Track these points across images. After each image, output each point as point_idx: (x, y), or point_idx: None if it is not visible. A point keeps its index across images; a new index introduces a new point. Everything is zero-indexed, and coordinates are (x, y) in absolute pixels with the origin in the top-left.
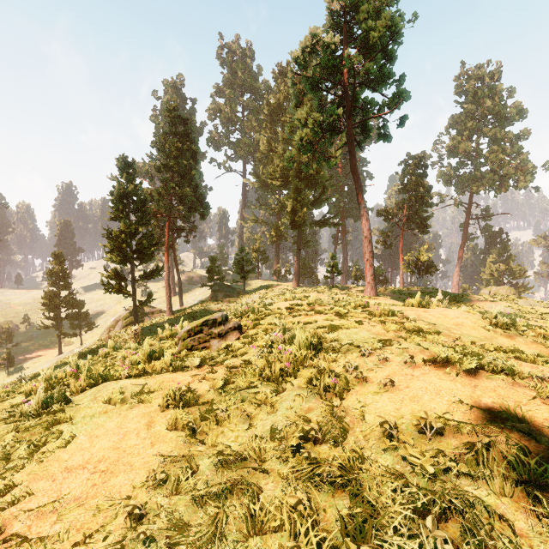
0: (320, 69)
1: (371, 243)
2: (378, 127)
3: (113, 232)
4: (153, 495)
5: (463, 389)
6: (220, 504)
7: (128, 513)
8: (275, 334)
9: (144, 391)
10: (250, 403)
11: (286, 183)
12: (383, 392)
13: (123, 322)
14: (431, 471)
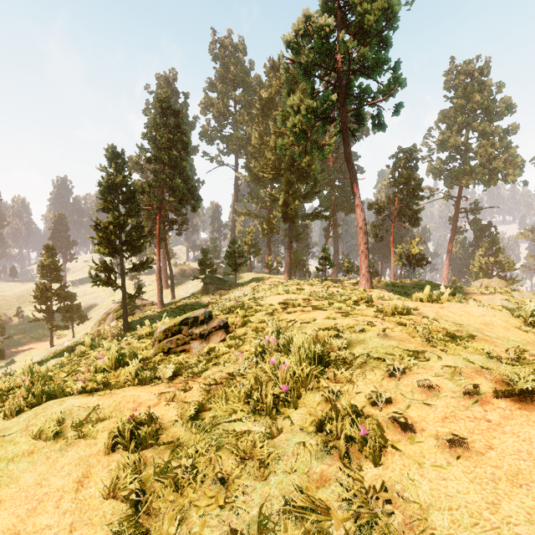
0: (313, 54)
1: (366, 234)
2: (373, 115)
3: (101, 224)
4: None
5: None
6: None
7: None
8: (267, 339)
9: (91, 418)
10: (230, 450)
11: (277, 176)
12: (449, 456)
13: (114, 315)
14: None
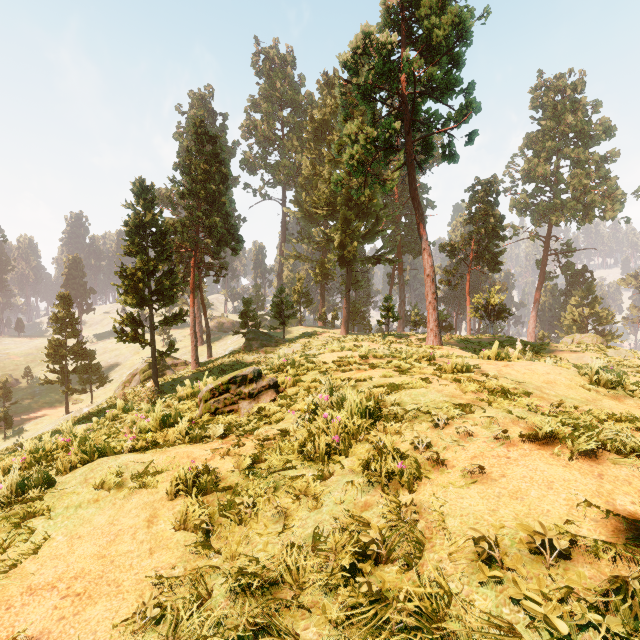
0: (374, 75)
1: (434, 282)
2: (443, 145)
3: (128, 270)
4: (140, 639)
5: (584, 479)
6: None
7: None
8: (320, 396)
9: (149, 471)
10: (286, 492)
11: (333, 212)
12: (469, 483)
13: (141, 377)
14: (565, 628)
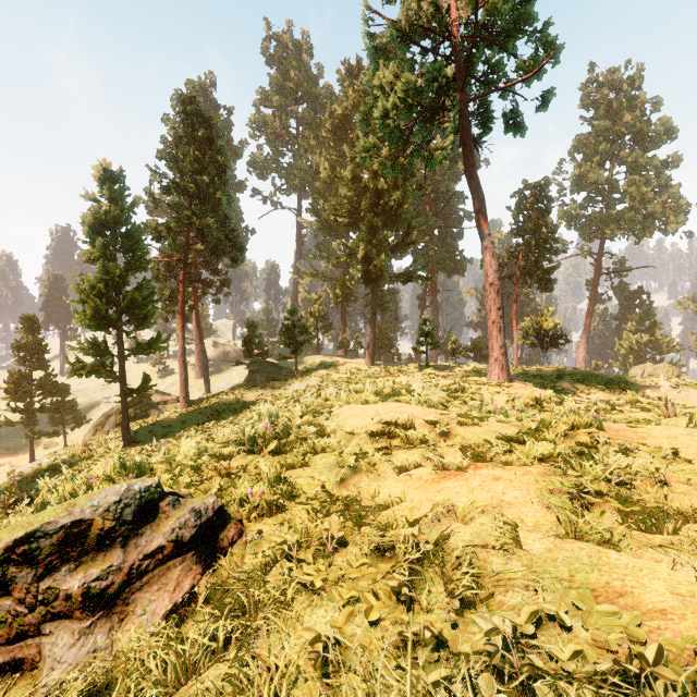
0: None
1: (500, 293)
2: (505, 112)
3: (85, 280)
4: None
5: None
6: None
7: None
8: None
9: None
10: None
11: (356, 220)
12: None
13: (117, 418)
14: None
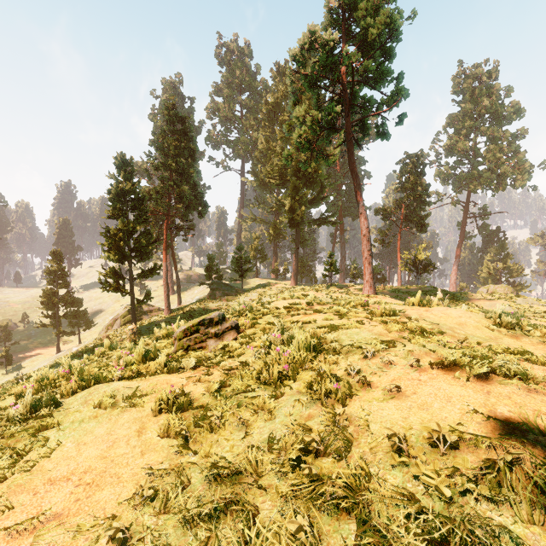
0: (318, 67)
1: (369, 241)
2: (377, 125)
3: (111, 231)
4: (139, 513)
5: (475, 395)
6: (212, 526)
7: (111, 534)
8: (273, 335)
9: (136, 394)
10: (247, 408)
11: (284, 181)
12: (388, 398)
13: (122, 321)
14: (449, 493)
